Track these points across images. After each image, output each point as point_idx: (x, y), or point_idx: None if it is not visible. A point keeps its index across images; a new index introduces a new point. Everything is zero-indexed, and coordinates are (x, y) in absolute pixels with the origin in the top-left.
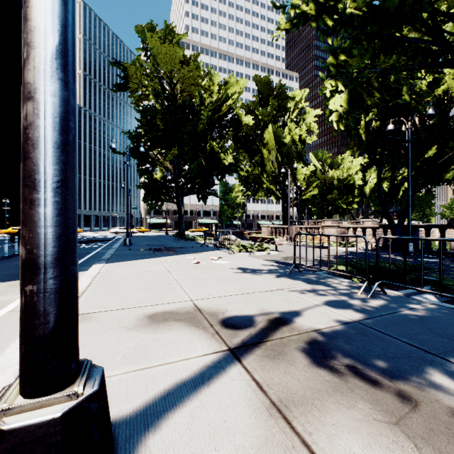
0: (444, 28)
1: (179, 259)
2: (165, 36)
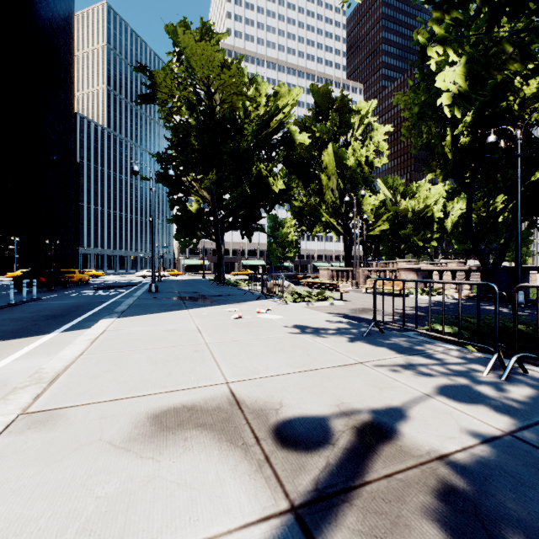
0: None
1: (215, 312)
2: (201, 36)
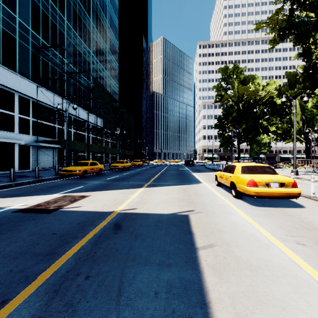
0: None
1: None
2: (233, 70)
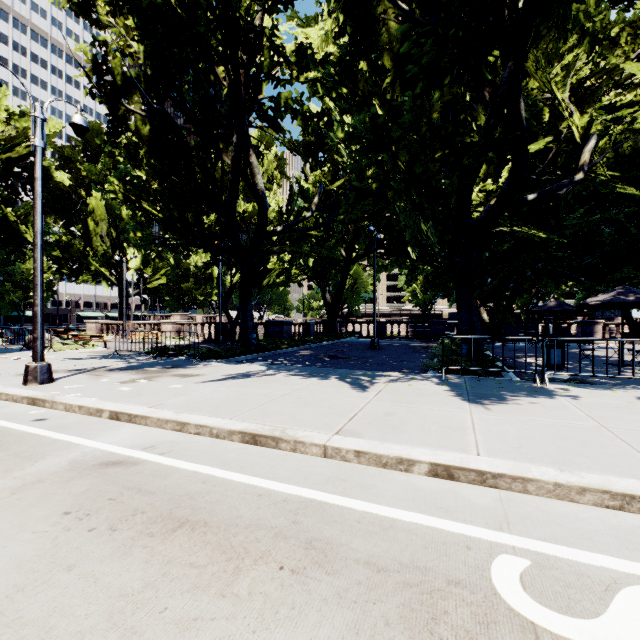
0: (265, 164)
1: None
2: None
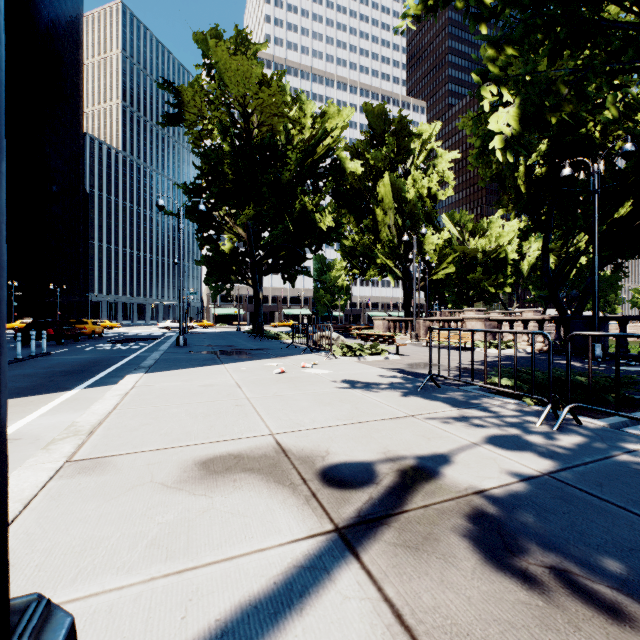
0: None
1: (255, 367)
2: (236, 47)
